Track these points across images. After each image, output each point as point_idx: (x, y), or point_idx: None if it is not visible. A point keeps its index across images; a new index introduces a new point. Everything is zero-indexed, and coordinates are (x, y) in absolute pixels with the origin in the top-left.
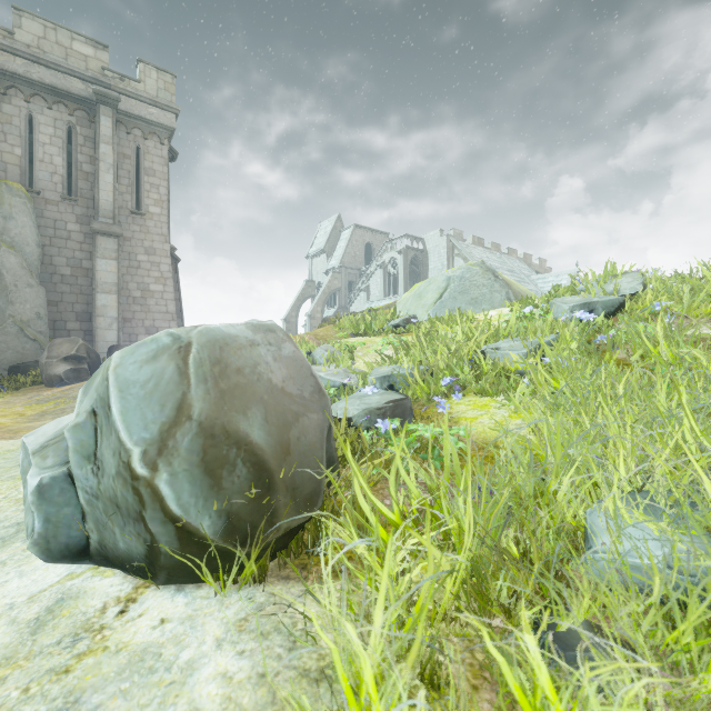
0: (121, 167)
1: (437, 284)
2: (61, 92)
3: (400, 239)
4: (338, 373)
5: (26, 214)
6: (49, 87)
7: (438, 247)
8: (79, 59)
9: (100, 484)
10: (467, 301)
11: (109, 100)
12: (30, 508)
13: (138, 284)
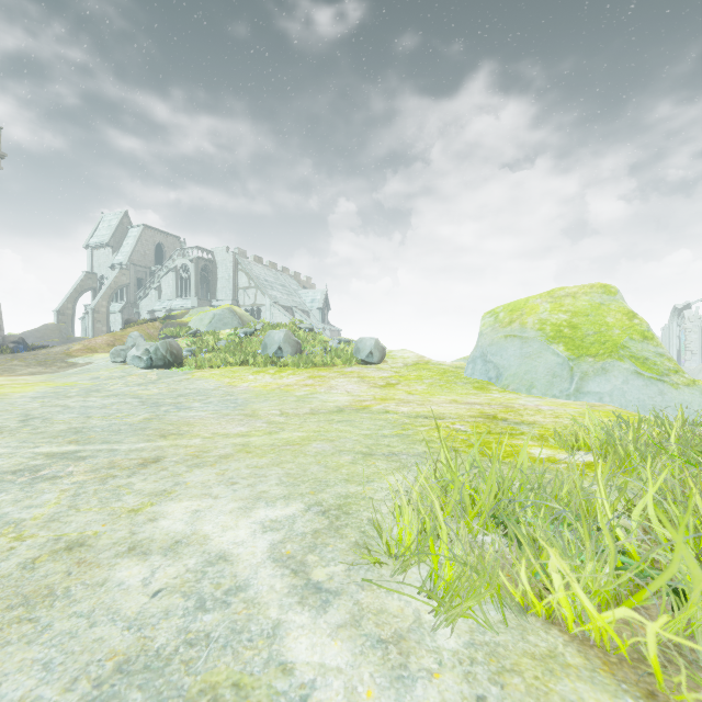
0: None
1: (209, 316)
2: None
3: (192, 249)
4: None
5: None
6: None
7: (225, 261)
8: None
9: (158, 357)
10: (222, 324)
11: None
12: (145, 361)
13: None
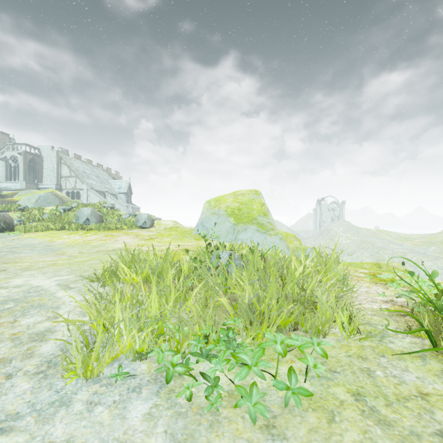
0: None
1: (36, 197)
2: None
3: (20, 145)
4: None
5: None
6: None
7: (50, 156)
8: None
9: None
10: (46, 203)
11: None
12: None
13: None
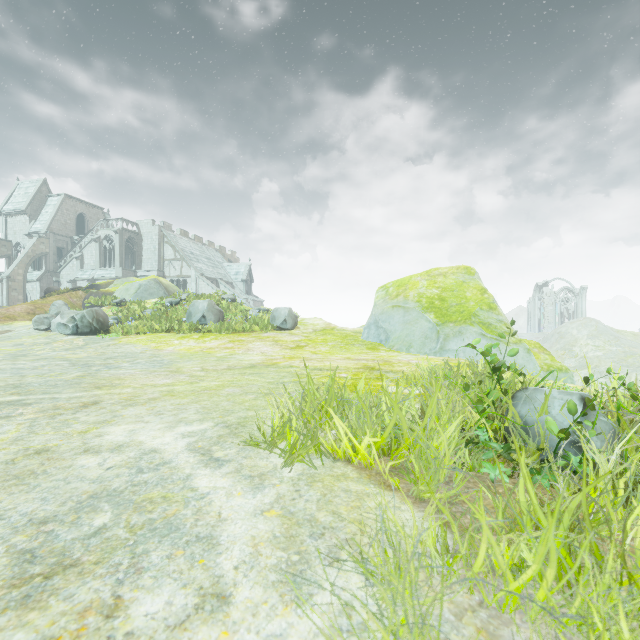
0: None
1: (135, 286)
2: None
3: (116, 221)
4: None
5: None
6: None
7: (151, 233)
8: None
9: (84, 324)
10: (148, 294)
11: None
12: (70, 328)
13: None
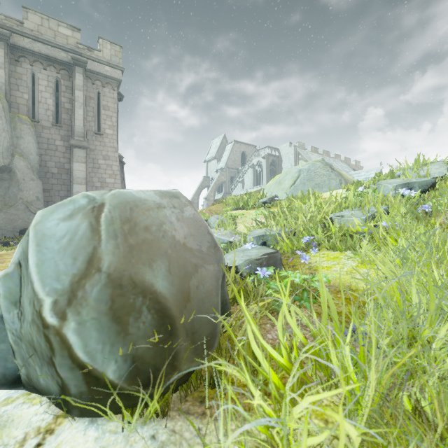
0: (88, 105)
1: (291, 175)
2: (52, 59)
3: (264, 149)
4: (226, 234)
5: (30, 135)
6: (44, 55)
7: (288, 154)
8: (62, 38)
9: (21, 328)
10: (312, 186)
11: (81, 63)
12: None
13: (98, 179)
